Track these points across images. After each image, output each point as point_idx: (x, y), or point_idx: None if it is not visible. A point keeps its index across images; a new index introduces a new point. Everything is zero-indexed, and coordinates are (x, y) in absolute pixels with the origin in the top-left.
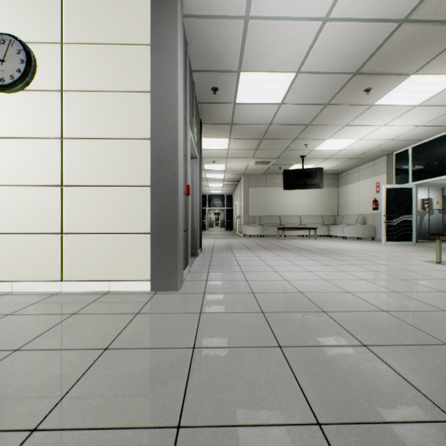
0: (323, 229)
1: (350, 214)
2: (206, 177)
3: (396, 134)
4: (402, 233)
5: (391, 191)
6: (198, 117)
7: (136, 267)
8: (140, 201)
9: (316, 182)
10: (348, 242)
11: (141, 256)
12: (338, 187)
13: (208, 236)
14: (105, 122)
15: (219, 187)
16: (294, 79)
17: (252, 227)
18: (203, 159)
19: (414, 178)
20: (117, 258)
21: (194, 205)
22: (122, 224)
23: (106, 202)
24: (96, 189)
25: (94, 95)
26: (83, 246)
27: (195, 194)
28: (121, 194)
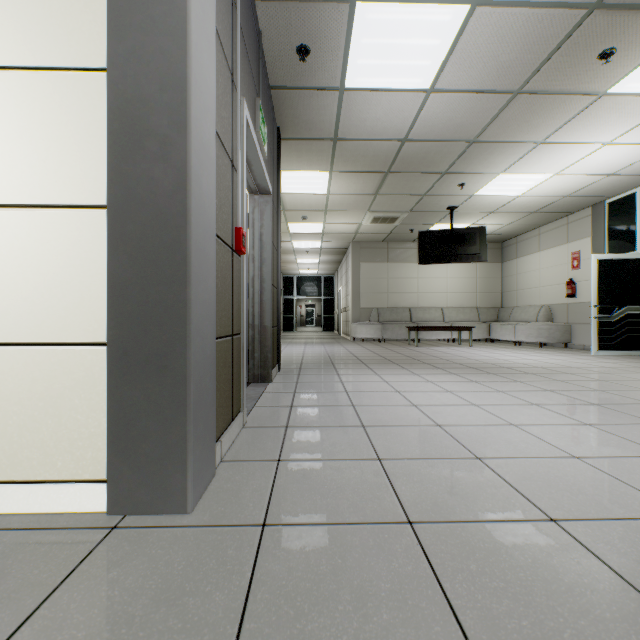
0: (481, 329)
1: (524, 305)
2: (293, 246)
3: (623, 163)
4: (625, 337)
5: (607, 265)
6: (274, 120)
7: (68, 443)
8: (79, 251)
9: (475, 252)
10: (529, 350)
11: (81, 409)
12: (502, 262)
13: (296, 340)
14: None
15: (313, 264)
16: (465, 24)
17: (366, 326)
18: (286, 214)
19: None
20: (11, 417)
21: (265, 284)
22: (25, 315)
23: None
24: None
25: None
26: None
27: (266, 262)
28: (23, 230)
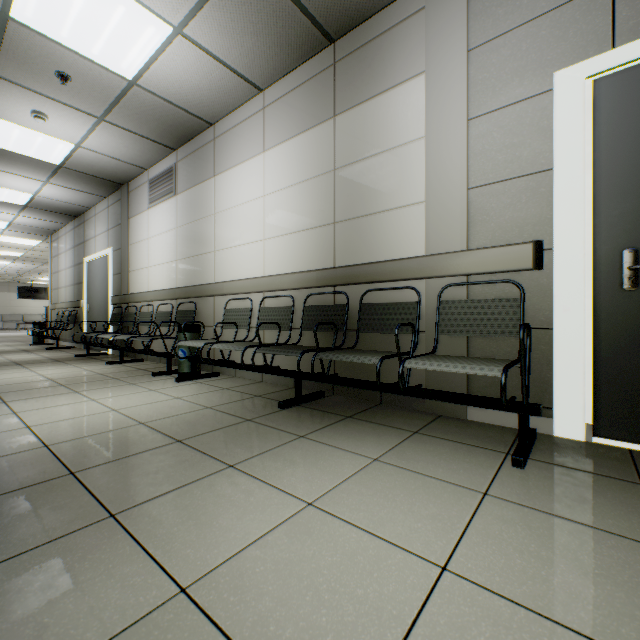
0: None
1: None
2: None
3: None
4: None
5: None
6: None
7: None
8: None
9: (44, 296)
10: None
11: None
12: None
13: None
14: None
15: None
16: (3, 269)
17: None
18: None
19: None
20: None
21: None
22: None
23: None
24: None
25: None
26: None
27: None
28: None
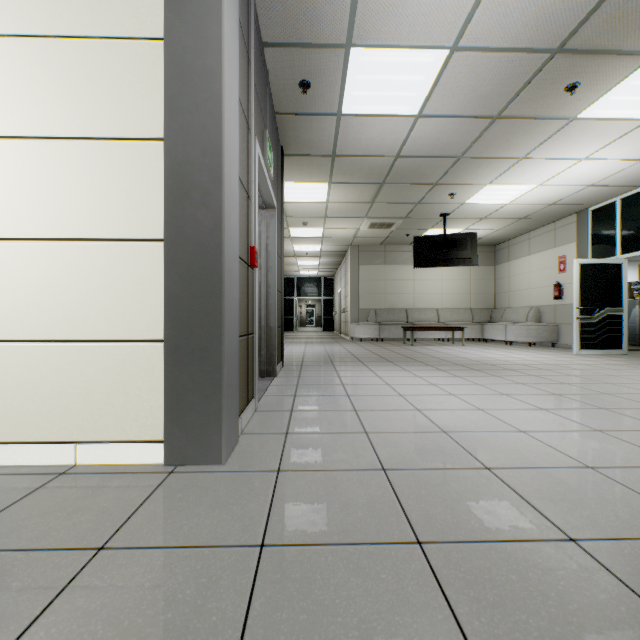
0: (474, 329)
1: (515, 306)
2: (294, 249)
3: (600, 176)
4: (606, 336)
5: (589, 269)
6: (278, 141)
7: (134, 414)
8: (142, 272)
9: (466, 256)
10: (517, 349)
11: (143, 388)
12: (495, 264)
13: (297, 340)
14: (67, 102)
15: (313, 266)
16: (445, 64)
17: (364, 326)
18: (287, 220)
19: (625, 248)
20: (92, 394)
21: (270, 290)
22: (103, 320)
23: (70, 274)
24: (47, 245)
25: (43, 45)
26: (20, 368)
27: (271, 269)
28: (101, 257)
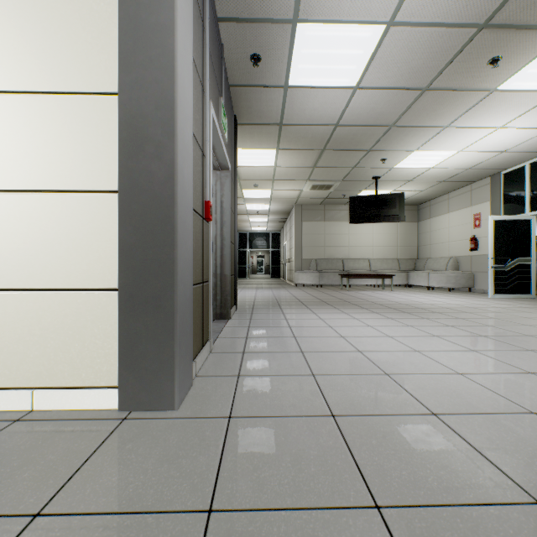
0: (400, 277)
1: (436, 256)
2: (246, 208)
3: (513, 143)
4: (516, 283)
5: (502, 225)
6: (232, 110)
7: (90, 360)
8: (97, 223)
9: (395, 213)
10: (439, 294)
11: (99, 336)
12: (419, 221)
13: (249, 286)
14: (24, 57)
15: (262, 223)
16: (382, 39)
17: (307, 274)
18: (241, 183)
19: (533, 206)
20: (49, 342)
21: (225, 242)
22: (59, 269)
23: (27, 224)
24: (5, 196)
25: (1, 2)
26: None
27: (226, 224)
28: (58, 208)
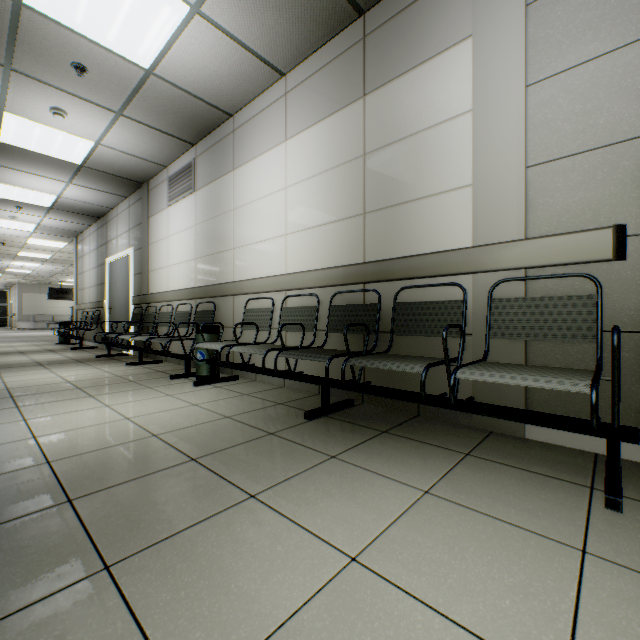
0: None
1: None
2: None
3: None
4: None
5: None
6: None
7: None
8: None
9: (72, 297)
10: None
11: None
12: None
13: None
14: None
15: None
16: (34, 271)
17: (26, 323)
18: None
19: None
20: None
21: None
22: None
23: None
24: None
25: None
26: None
27: None
28: None
